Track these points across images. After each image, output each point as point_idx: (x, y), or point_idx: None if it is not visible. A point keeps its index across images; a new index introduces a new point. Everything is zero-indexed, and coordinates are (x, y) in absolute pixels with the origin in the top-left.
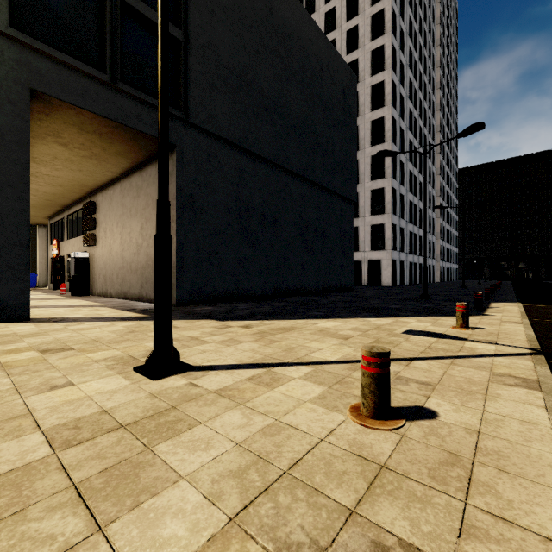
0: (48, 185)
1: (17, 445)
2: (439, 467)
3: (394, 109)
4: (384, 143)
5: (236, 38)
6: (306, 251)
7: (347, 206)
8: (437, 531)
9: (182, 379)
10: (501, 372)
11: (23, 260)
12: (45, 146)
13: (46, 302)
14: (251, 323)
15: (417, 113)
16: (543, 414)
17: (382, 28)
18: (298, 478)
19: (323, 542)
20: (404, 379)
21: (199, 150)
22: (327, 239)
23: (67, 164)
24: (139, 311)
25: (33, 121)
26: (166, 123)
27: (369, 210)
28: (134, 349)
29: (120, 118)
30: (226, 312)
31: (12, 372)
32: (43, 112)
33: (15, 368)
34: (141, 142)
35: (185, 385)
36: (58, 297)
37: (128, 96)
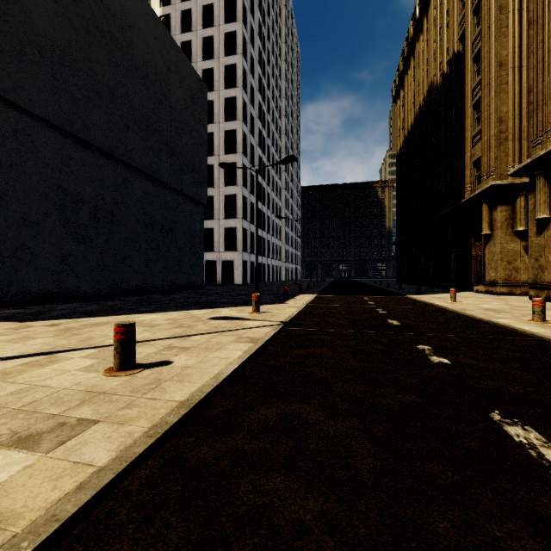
0: None
1: None
2: (142, 386)
3: (245, 125)
4: (236, 154)
5: (58, 6)
6: (151, 249)
7: (197, 208)
8: (108, 411)
9: None
10: (245, 336)
11: None
12: None
13: None
14: (61, 322)
15: (266, 133)
16: (240, 353)
17: (235, 48)
18: (26, 409)
19: (21, 430)
20: (171, 348)
21: None
22: (175, 238)
23: None
24: None
25: None
26: None
27: (223, 214)
28: None
29: None
30: (35, 314)
31: None
32: None
33: None
34: None
35: None
36: None
37: None
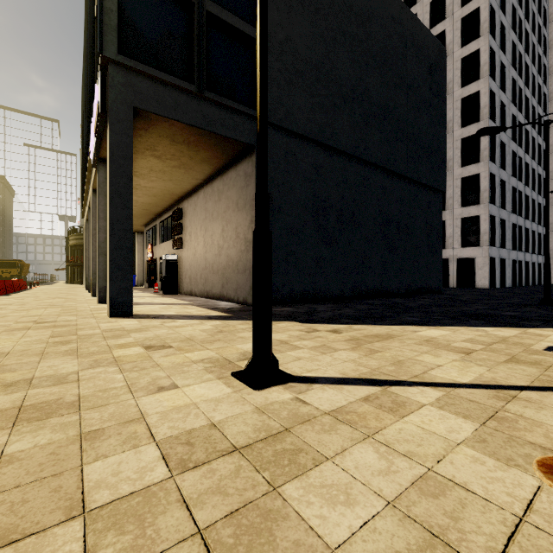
0: (145, 196)
1: (135, 458)
2: None
3: (492, 80)
4: (478, 122)
5: (313, 29)
6: (387, 249)
7: (434, 197)
8: None
9: (285, 391)
10: None
11: (128, 262)
12: (143, 160)
13: (144, 299)
14: (339, 328)
15: (523, 81)
16: None
17: None
18: None
19: None
20: None
21: (277, 149)
22: (411, 235)
23: (160, 175)
24: (222, 310)
25: (135, 138)
26: (265, 108)
27: (459, 201)
28: (227, 351)
29: (206, 125)
30: (307, 314)
31: (124, 367)
32: (143, 128)
33: (126, 364)
34: (224, 147)
35: (291, 401)
36: (152, 295)
37: (212, 103)
